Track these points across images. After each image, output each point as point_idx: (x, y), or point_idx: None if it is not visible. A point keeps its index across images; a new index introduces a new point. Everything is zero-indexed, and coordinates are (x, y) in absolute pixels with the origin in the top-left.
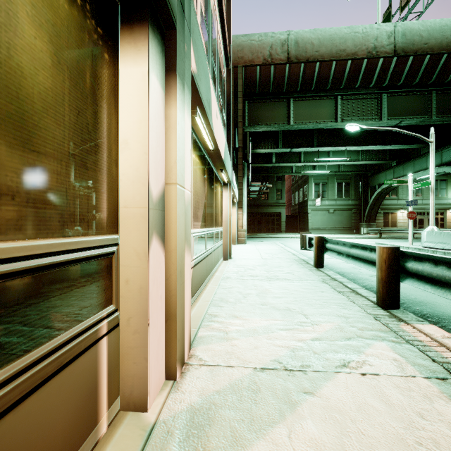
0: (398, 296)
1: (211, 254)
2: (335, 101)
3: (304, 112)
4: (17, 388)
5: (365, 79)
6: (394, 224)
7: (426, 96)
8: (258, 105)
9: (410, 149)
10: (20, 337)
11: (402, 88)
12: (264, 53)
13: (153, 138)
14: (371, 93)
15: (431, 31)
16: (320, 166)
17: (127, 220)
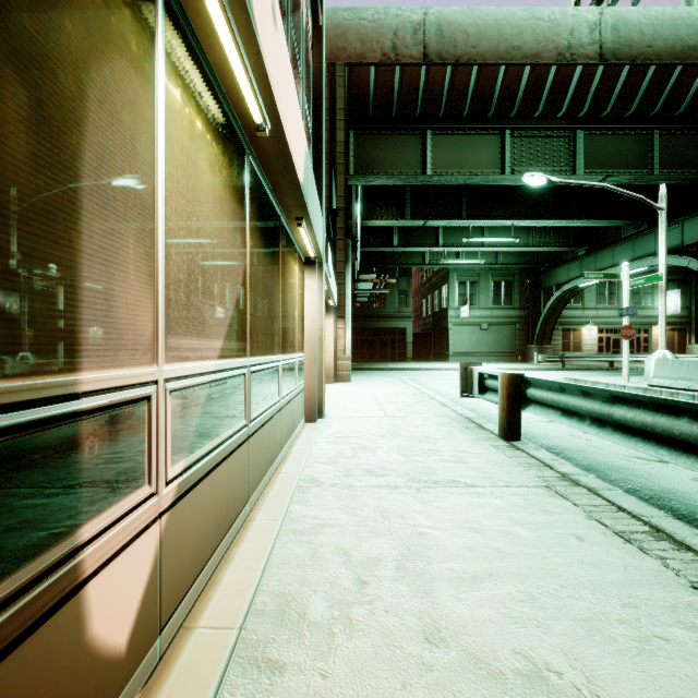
0: None
1: (271, 422)
2: (501, 139)
3: (449, 155)
4: None
5: (551, 101)
6: (577, 347)
7: (644, 138)
8: (371, 139)
9: (605, 229)
10: None
11: (608, 122)
12: (383, 43)
13: None
14: (558, 128)
15: (658, 26)
16: (467, 254)
17: None
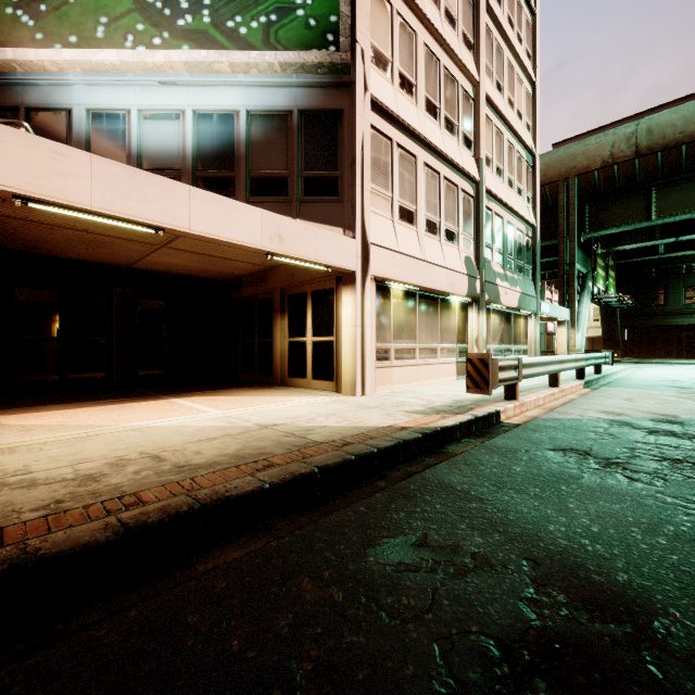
0: (582, 374)
1: None
2: None
3: (673, 201)
4: (459, 361)
5: None
6: None
7: None
8: (602, 205)
9: None
10: (460, 356)
11: None
12: (603, 155)
13: (475, 326)
14: None
15: None
16: None
17: (470, 343)
